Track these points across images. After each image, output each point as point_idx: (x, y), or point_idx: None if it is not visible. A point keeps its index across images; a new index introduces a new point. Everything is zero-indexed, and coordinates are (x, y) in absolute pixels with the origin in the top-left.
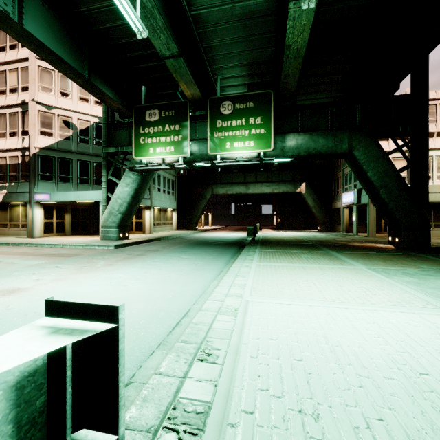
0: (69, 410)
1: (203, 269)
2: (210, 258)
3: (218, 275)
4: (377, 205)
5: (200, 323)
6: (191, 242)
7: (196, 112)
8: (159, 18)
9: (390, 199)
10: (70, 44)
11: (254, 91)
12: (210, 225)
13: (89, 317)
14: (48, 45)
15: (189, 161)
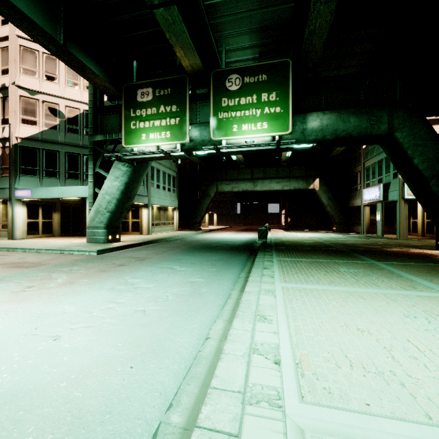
0: None
1: (201, 295)
2: (212, 272)
3: (224, 306)
4: (423, 201)
5: None
6: (191, 245)
7: (196, 90)
8: None
9: None
10: None
11: (268, 60)
12: (215, 225)
13: None
14: None
15: (188, 149)
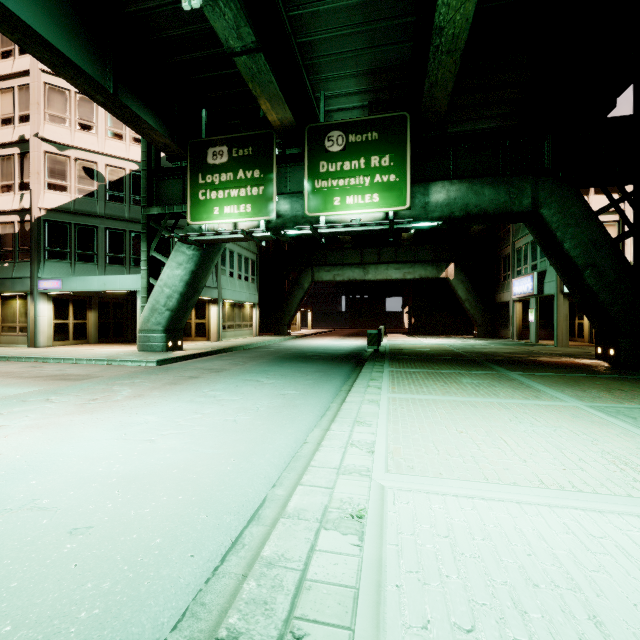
0: None
1: (296, 406)
2: (307, 384)
3: (322, 417)
4: (578, 297)
5: (280, 560)
6: (279, 355)
7: (286, 150)
8: None
9: (601, 285)
10: (83, 36)
11: (379, 113)
12: (310, 328)
13: None
14: (44, 34)
15: (275, 228)
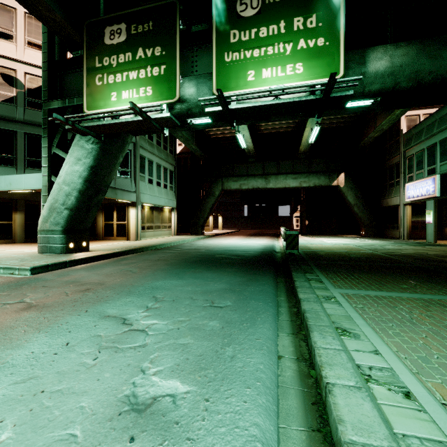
0: None
1: None
2: (210, 338)
3: None
4: None
5: None
6: (186, 257)
7: (192, 27)
8: None
9: None
10: None
11: None
12: (220, 229)
13: None
14: None
15: (180, 115)
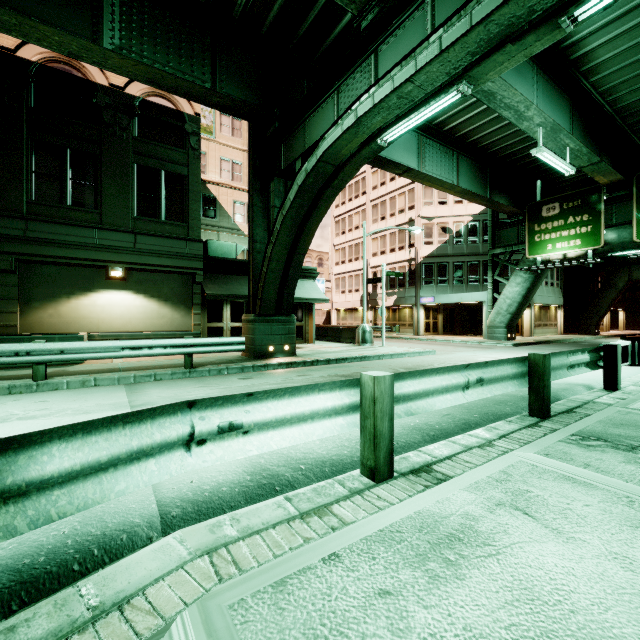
0: (636, 353)
1: None
2: None
3: None
4: None
5: None
6: None
7: (612, 193)
8: (584, 150)
9: None
10: (479, 177)
11: None
12: (621, 329)
13: (634, 340)
14: (468, 188)
15: (602, 253)
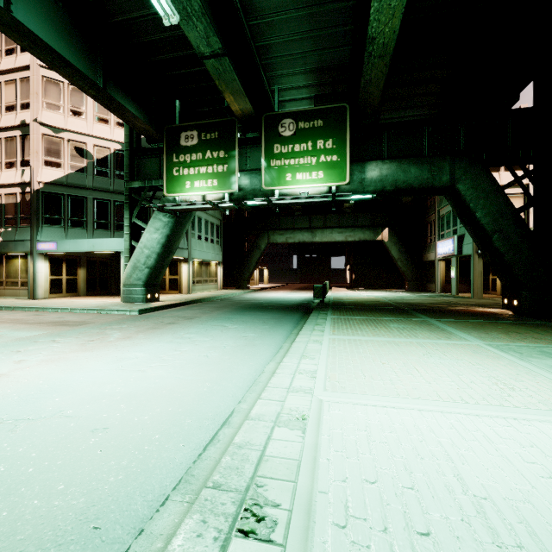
0: None
1: (255, 345)
2: (264, 329)
3: (276, 353)
4: (488, 257)
5: (246, 445)
6: (240, 305)
7: (246, 134)
8: None
9: (506, 247)
10: (78, 41)
11: (324, 104)
12: (266, 283)
13: None
14: (47, 40)
15: (237, 199)
